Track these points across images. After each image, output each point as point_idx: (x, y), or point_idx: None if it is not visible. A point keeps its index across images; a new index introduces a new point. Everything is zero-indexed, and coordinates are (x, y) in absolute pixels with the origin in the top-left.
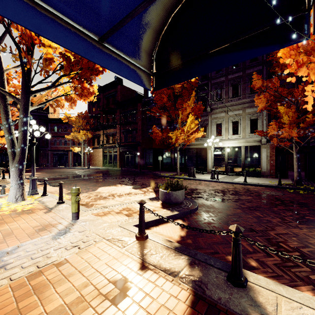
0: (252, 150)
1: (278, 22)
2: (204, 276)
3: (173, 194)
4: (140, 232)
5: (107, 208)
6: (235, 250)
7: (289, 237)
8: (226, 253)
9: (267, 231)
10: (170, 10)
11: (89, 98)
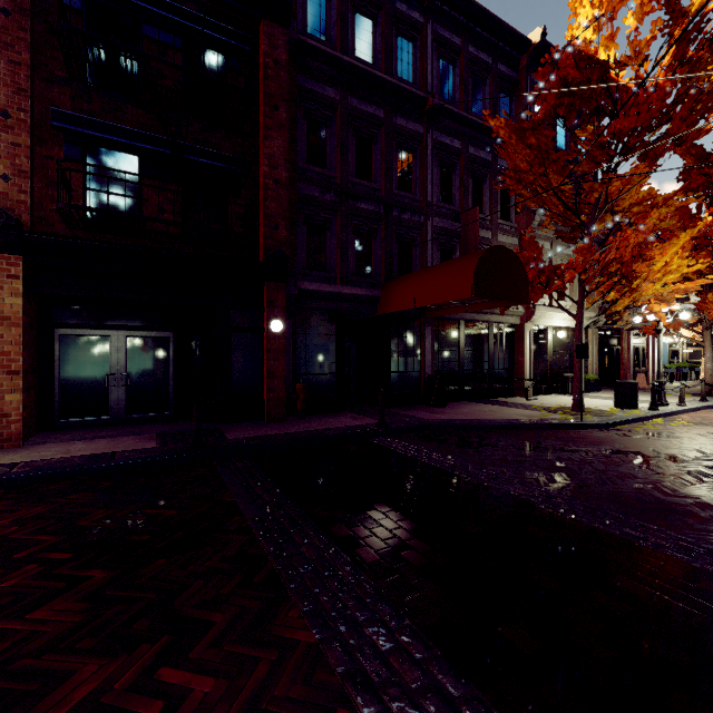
0: None
1: None
2: None
3: None
4: None
5: None
6: None
7: None
8: None
9: None
10: None
11: None
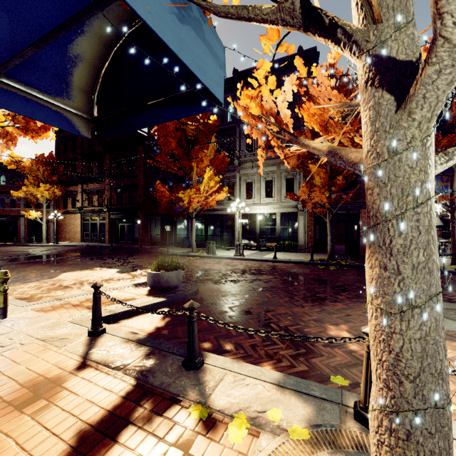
0: (288, 218)
1: (199, 86)
2: (157, 365)
3: (164, 275)
4: (93, 325)
5: (61, 300)
6: (188, 329)
7: (285, 317)
8: (203, 340)
9: (266, 313)
10: (109, 44)
11: (42, 134)
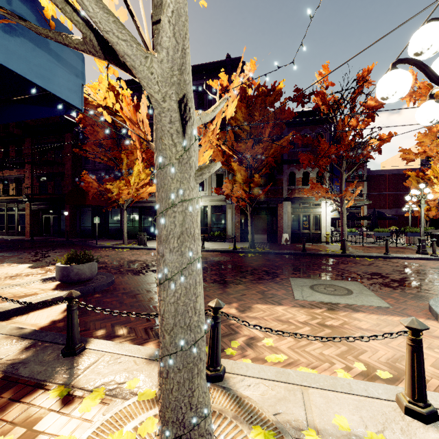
0: (218, 210)
1: None
2: (34, 356)
3: (74, 268)
4: None
5: None
6: (67, 318)
7: None
8: (99, 328)
9: None
10: None
11: None
